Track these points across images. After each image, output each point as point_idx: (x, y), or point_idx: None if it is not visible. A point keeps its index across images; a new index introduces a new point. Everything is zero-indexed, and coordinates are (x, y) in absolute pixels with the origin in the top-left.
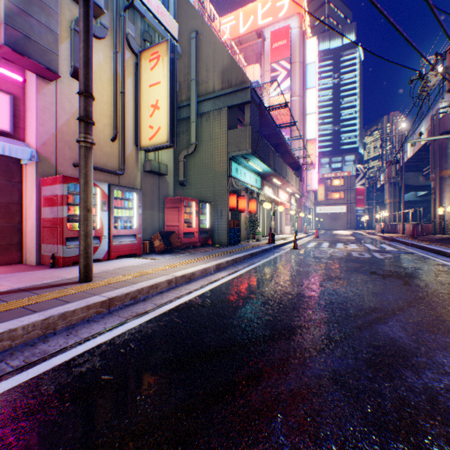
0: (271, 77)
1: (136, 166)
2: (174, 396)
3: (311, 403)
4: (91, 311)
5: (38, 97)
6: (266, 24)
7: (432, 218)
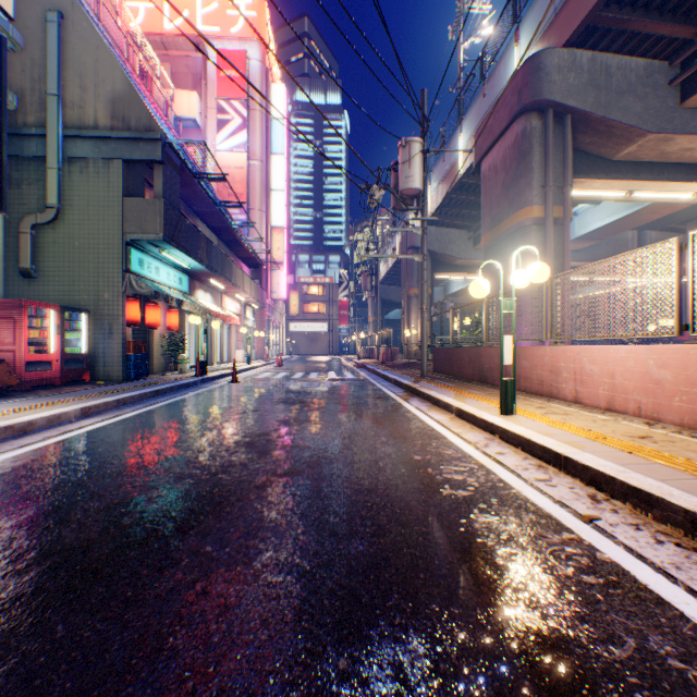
0: (219, 120)
1: None
2: None
3: (130, 505)
4: None
5: None
6: (212, 35)
7: (403, 341)
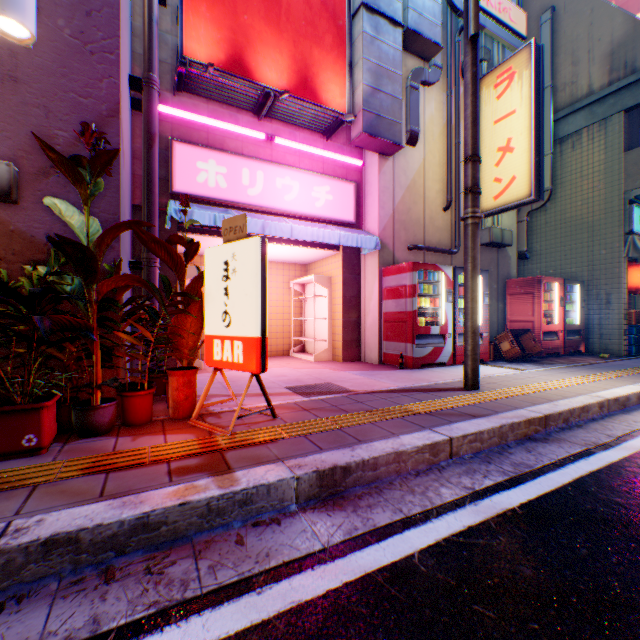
0: None
1: None
2: None
3: None
4: (529, 427)
5: (378, 178)
6: None
7: None
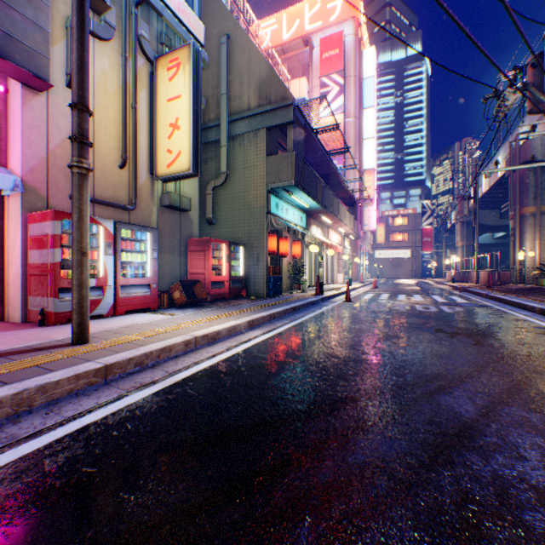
0: (321, 94)
1: (151, 199)
2: (173, 495)
3: (350, 500)
4: (82, 381)
5: (23, 111)
6: (315, 30)
7: (511, 264)
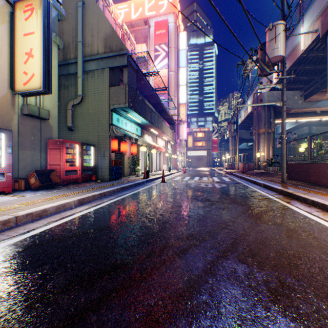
0: (155, 55)
1: (11, 108)
2: None
3: None
4: None
5: None
6: (151, 16)
7: (254, 159)
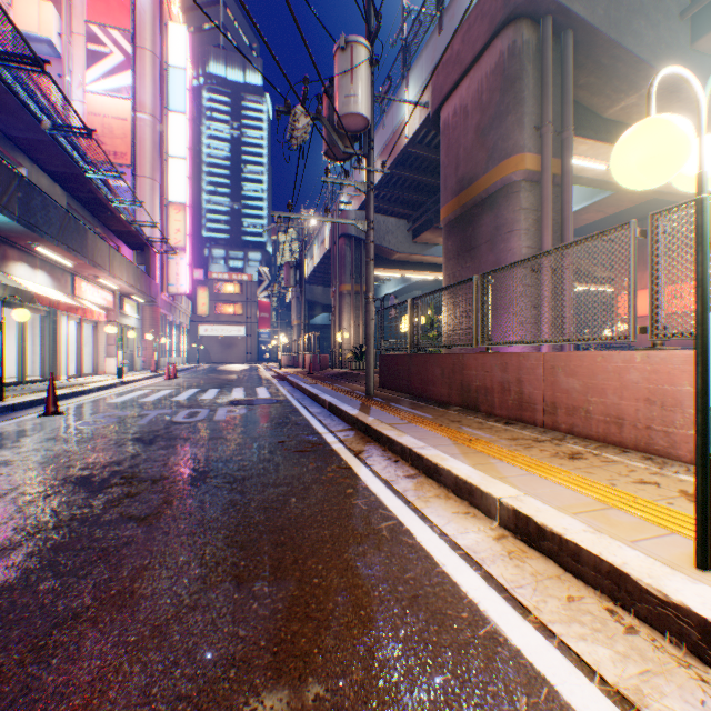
0: (91, 51)
1: None
2: None
3: None
4: None
5: None
6: None
7: (334, 346)
